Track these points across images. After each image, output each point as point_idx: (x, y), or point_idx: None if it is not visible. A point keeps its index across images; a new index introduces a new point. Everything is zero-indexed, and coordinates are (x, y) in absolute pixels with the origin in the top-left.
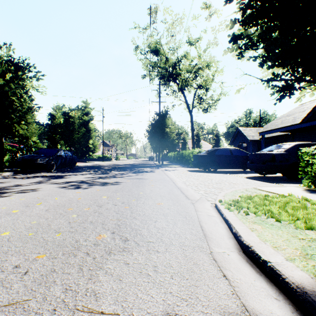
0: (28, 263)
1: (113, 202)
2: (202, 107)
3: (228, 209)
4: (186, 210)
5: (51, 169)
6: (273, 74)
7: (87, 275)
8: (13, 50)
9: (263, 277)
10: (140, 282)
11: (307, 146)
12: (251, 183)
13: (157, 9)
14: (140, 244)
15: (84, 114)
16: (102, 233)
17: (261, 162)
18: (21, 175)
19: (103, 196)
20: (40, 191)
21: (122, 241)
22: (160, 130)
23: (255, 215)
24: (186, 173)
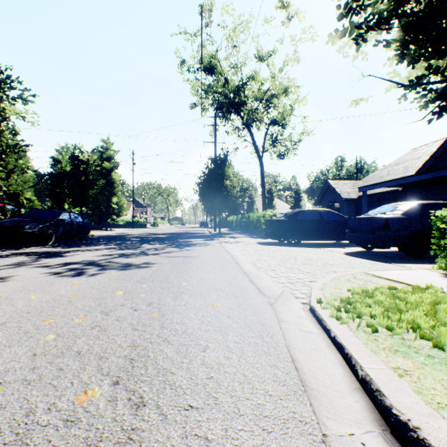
0: None
1: (132, 303)
2: (276, 151)
3: (338, 319)
4: (262, 320)
5: (48, 241)
6: (428, 69)
7: None
8: None
9: None
10: None
11: (435, 207)
12: (356, 264)
13: (212, 6)
14: (170, 415)
15: (104, 160)
16: (92, 384)
17: (368, 230)
18: None
19: (119, 290)
20: (11, 281)
21: (131, 409)
22: (216, 183)
23: (388, 331)
24: (255, 247)
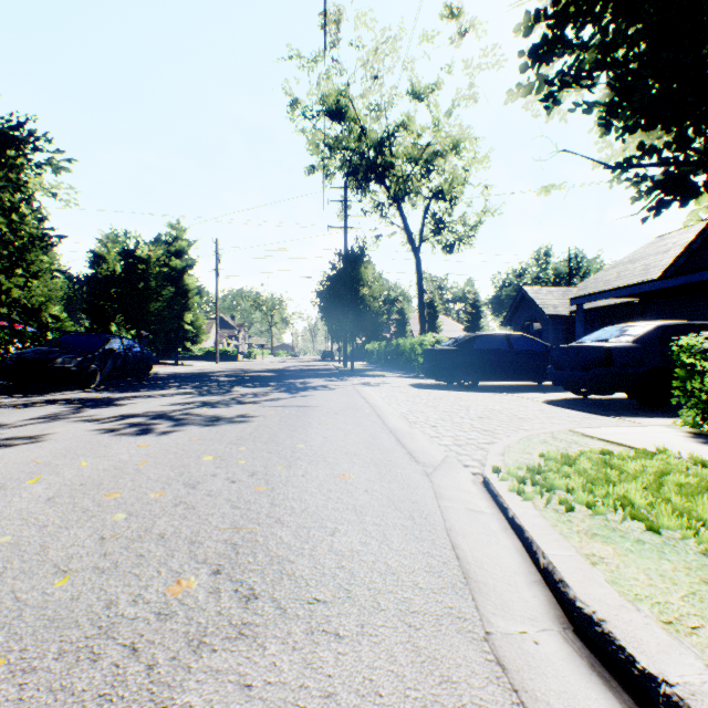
0: None
1: (228, 472)
2: (442, 240)
3: (520, 494)
4: (413, 495)
5: (90, 382)
6: (640, 147)
7: None
8: None
9: None
10: None
11: (684, 330)
12: (559, 418)
13: (340, 16)
14: (290, 609)
15: (172, 255)
16: (186, 573)
17: (581, 366)
18: (15, 397)
19: (206, 455)
20: (47, 442)
21: (239, 602)
22: (347, 292)
23: (588, 510)
24: (407, 392)
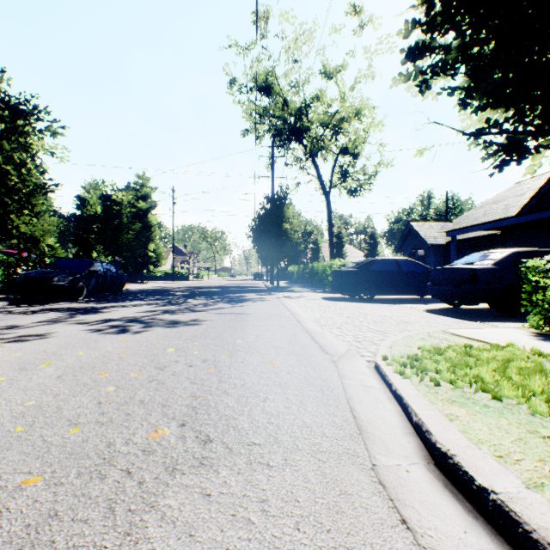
0: (3, 497)
1: (186, 359)
2: (347, 187)
3: (401, 374)
4: (323, 376)
5: (78, 295)
6: (487, 121)
7: (122, 525)
8: (8, 80)
9: (482, 523)
10: (233, 539)
11: (533, 255)
12: (435, 322)
13: (268, 14)
14: (235, 449)
15: (139, 198)
16: (161, 425)
17: (453, 283)
18: (23, 306)
19: (169, 347)
20: (52, 338)
21: (200, 444)
22: (273, 227)
23: (451, 385)
24: (320, 303)
